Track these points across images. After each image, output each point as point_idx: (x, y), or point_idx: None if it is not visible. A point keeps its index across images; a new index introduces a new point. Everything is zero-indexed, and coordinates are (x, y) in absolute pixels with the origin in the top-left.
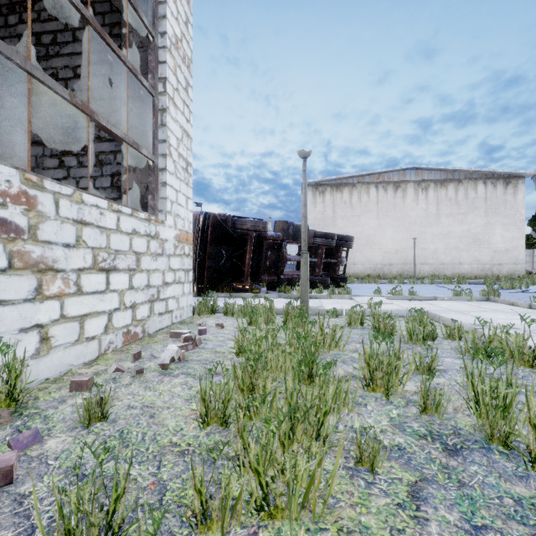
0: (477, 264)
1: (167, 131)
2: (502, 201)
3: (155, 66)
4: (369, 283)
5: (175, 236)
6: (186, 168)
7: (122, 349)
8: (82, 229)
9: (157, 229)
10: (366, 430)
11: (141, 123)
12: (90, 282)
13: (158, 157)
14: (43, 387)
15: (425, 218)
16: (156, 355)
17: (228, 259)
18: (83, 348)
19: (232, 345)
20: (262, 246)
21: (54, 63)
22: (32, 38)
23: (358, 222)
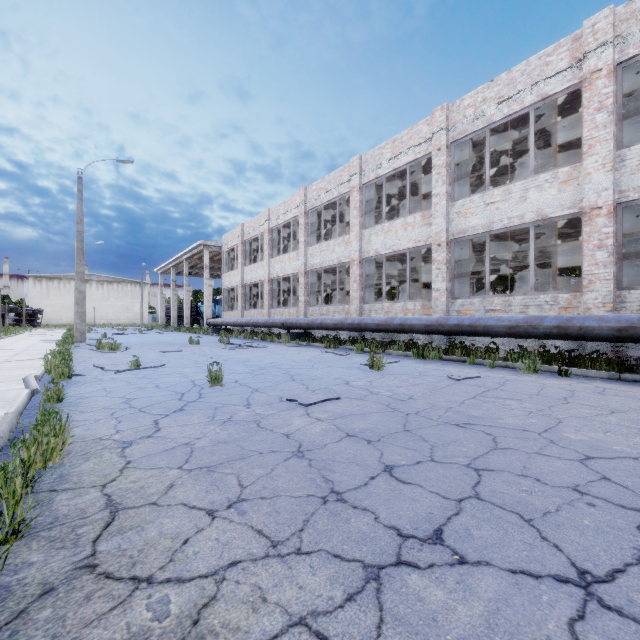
0: (128, 319)
1: None
2: (139, 293)
3: None
4: (60, 327)
5: None
6: None
7: None
8: None
9: None
10: None
11: None
12: None
13: None
14: None
15: (102, 298)
16: None
17: None
18: None
19: None
20: None
21: None
22: None
23: (64, 298)
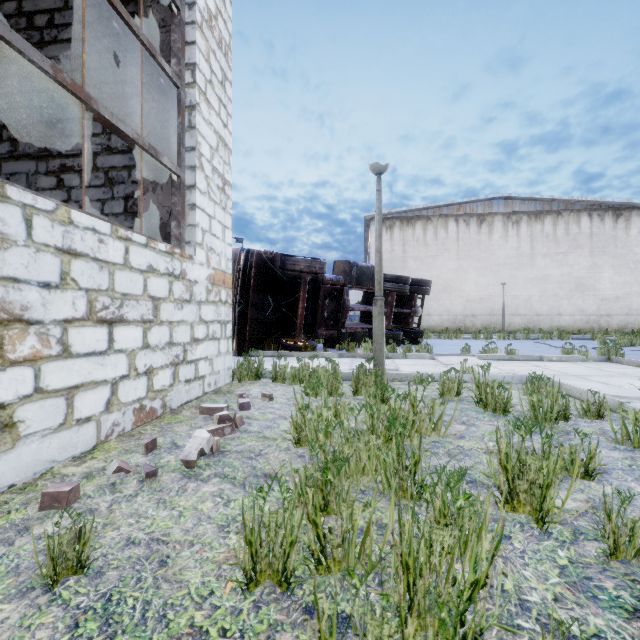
0: (581, 315)
1: (197, 136)
2: (612, 237)
3: (180, 48)
4: (449, 338)
5: (208, 277)
6: (222, 188)
7: (132, 433)
8: (70, 262)
9: (182, 266)
10: (562, 626)
11: (164, 127)
12: (84, 339)
13: (185, 171)
14: (3, 500)
15: (516, 258)
16: (178, 443)
17: (276, 308)
18: (72, 435)
19: (286, 426)
20: (318, 292)
21: (50, 51)
22: (22, 20)
23: (433, 263)
